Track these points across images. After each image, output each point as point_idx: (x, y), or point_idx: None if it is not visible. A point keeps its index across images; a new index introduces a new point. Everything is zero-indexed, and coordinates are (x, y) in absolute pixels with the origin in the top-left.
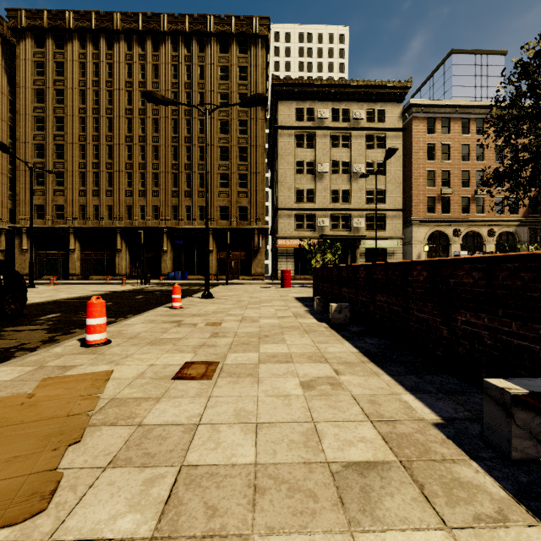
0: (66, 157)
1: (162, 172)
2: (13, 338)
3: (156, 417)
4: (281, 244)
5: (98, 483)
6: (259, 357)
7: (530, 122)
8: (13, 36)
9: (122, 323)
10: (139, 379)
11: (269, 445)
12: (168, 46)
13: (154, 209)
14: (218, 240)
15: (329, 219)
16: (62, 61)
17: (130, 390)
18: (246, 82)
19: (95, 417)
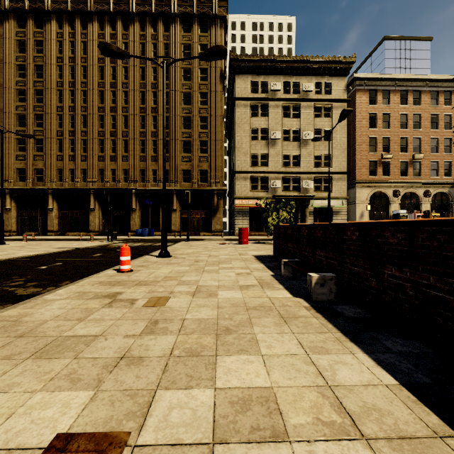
0: (45, 126)
1: (131, 139)
2: None
3: None
4: (237, 204)
5: None
6: (216, 407)
7: None
8: None
9: (40, 298)
10: None
11: None
12: (136, 25)
13: (124, 172)
14: (181, 200)
15: (281, 181)
16: (41, 39)
17: None
18: None
19: None
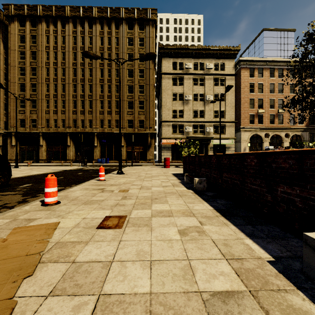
0: (37, 91)
1: (94, 99)
2: (0, 200)
3: (85, 256)
4: (163, 142)
5: (41, 309)
6: (152, 212)
7: (313, 69)
8: (6, 20)
9: (68, 190)
10: (75, 228)
11: (159, 278)
12: (97, 25)
13: (89, 121)
14: (127, 140)
15: (192, 127)
16: (35, 34)
17: (69, 236)
18: (143, 47)
19: (44, 256)
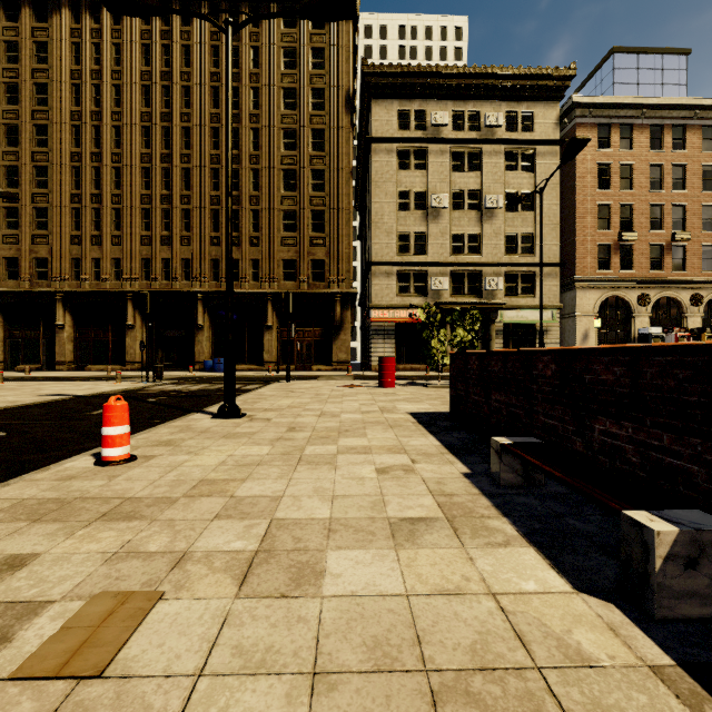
0: (51, 186)
1: (196, 207)
2: None
3: None
4: (375, 317)
5: None
6: None
7: None
8: None
9: None
10: None
11: None
12: None
13: (184, 264)
14: (281, 311)
15: (448, 279)
16: (45, 40)
17: None
18: (323, 71)
19: None
